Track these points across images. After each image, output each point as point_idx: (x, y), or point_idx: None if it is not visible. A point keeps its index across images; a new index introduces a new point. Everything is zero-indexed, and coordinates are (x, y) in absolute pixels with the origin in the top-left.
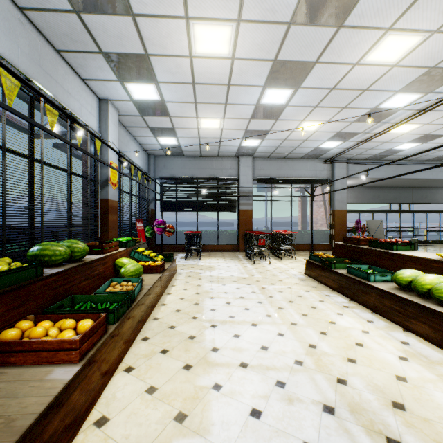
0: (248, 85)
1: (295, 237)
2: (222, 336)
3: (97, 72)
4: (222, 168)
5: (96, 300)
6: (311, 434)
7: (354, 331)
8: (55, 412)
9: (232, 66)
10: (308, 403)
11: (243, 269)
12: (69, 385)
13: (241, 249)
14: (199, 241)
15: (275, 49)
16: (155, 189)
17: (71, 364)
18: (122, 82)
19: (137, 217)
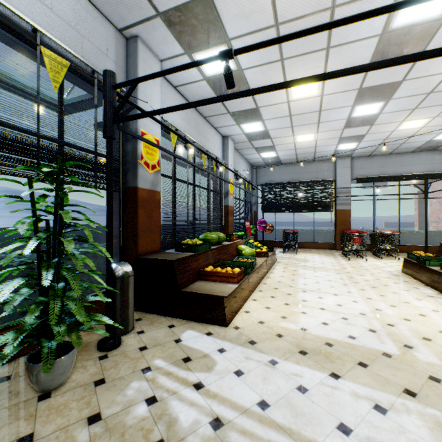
0: (338, 107)
1: (404, 237)
2: (310, 296)
3: (224, 122)
4: (318, 171)
5: (234, 264)
6: (355, 334)
7: (423, 309)
8: (232, 297)
9: (322, 100)
10: (359, 327)
11: (336, 263)
12: (235, 291)
13: (338, 248)
14: (295, 238)
15: (359, 82)
16: (257, 194)
17: (234, 284)
18: (239, 124)
19: (244, 218)
